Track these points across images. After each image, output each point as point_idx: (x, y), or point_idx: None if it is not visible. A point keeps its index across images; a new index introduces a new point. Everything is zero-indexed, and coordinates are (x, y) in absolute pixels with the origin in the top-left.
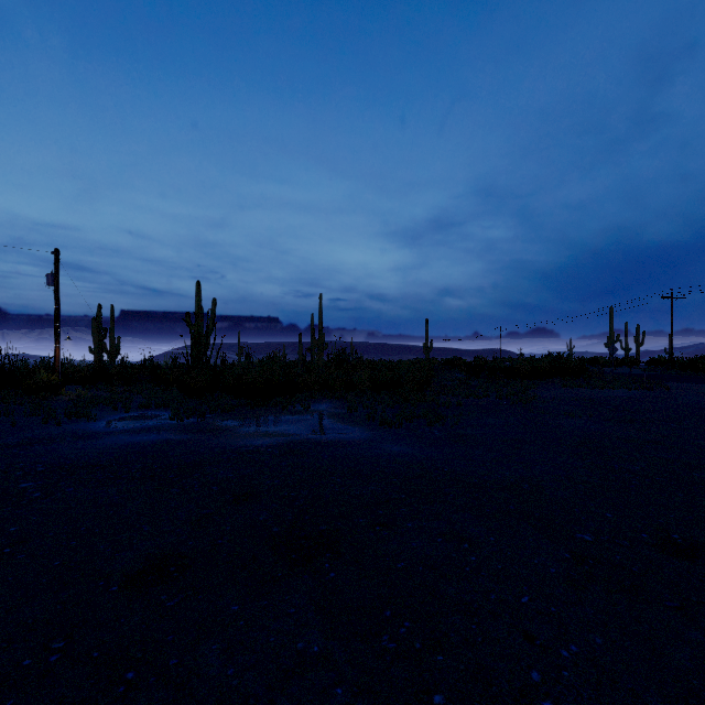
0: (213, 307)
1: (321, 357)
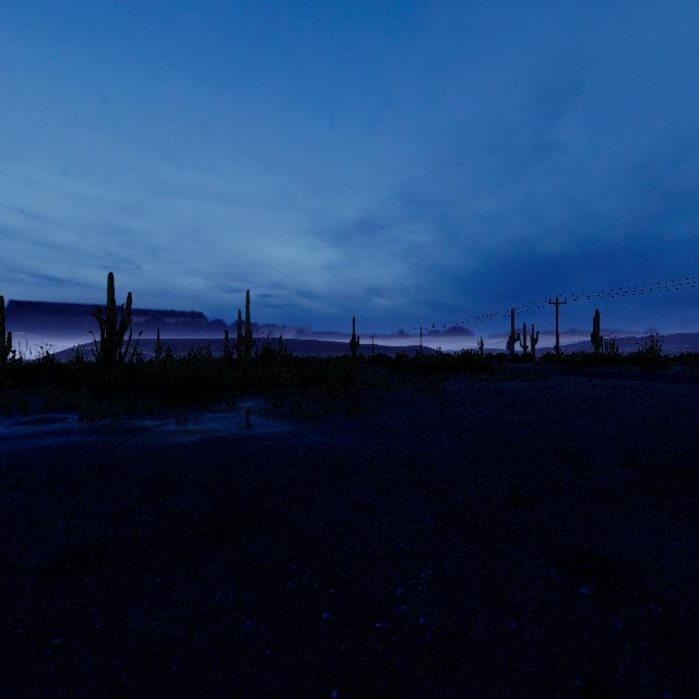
0: (128, 302)
1: (248, 354)
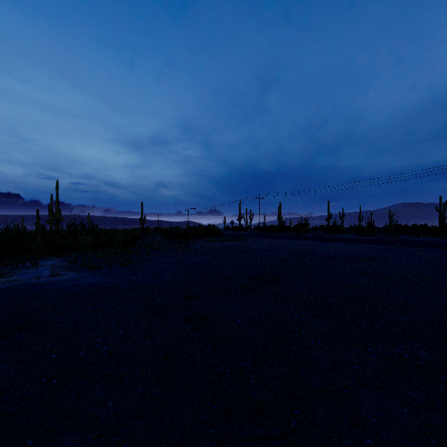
0: None
1: (57, 227)
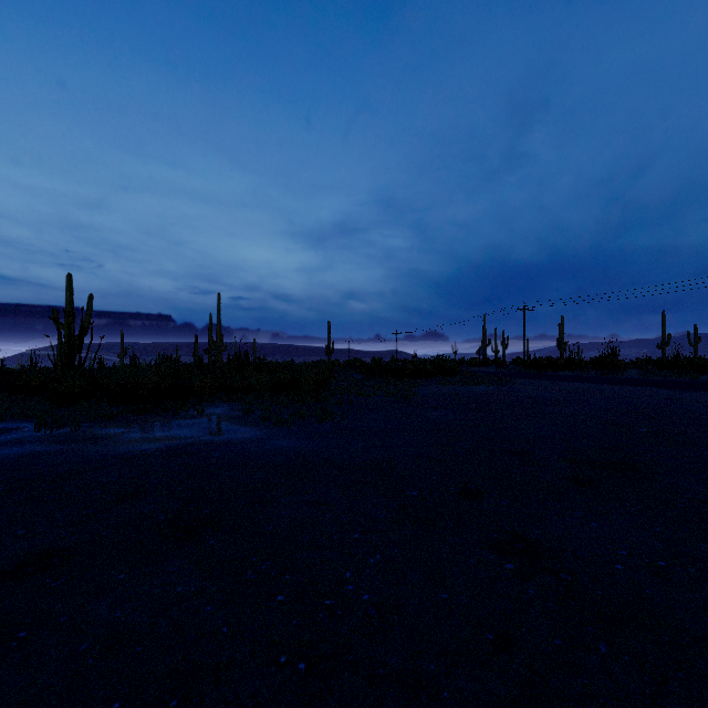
0: (88, 304)
1: (219, 359)
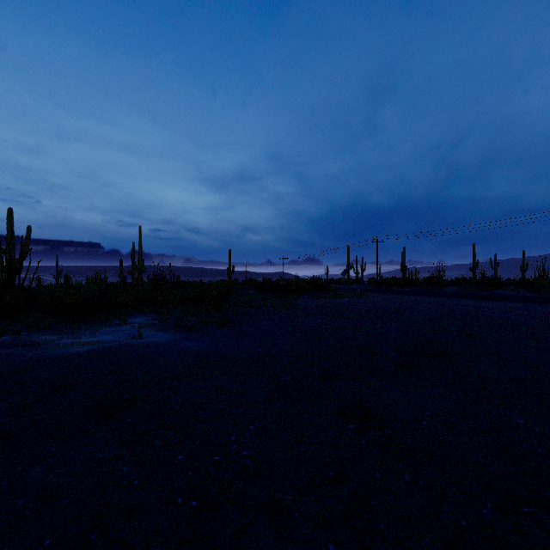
0: (27, 233)
1: (140, 279)
